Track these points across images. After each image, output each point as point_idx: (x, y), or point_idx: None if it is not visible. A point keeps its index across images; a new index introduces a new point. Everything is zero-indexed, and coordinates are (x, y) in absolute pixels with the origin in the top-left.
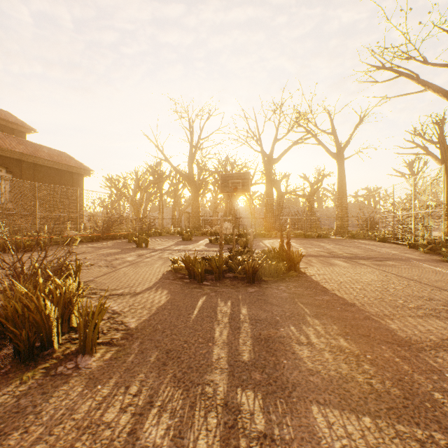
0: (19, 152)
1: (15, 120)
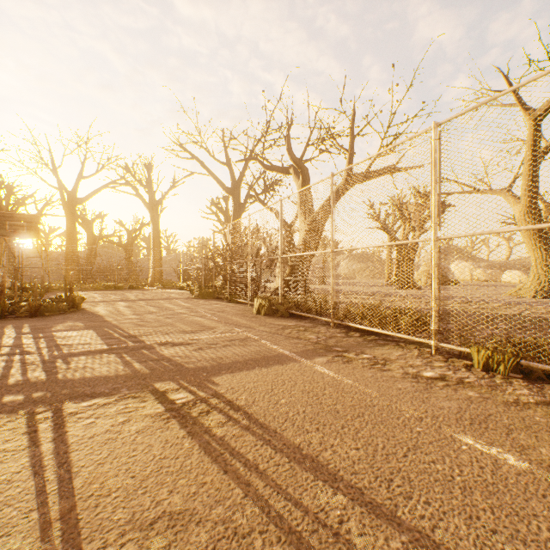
0: None
1: None
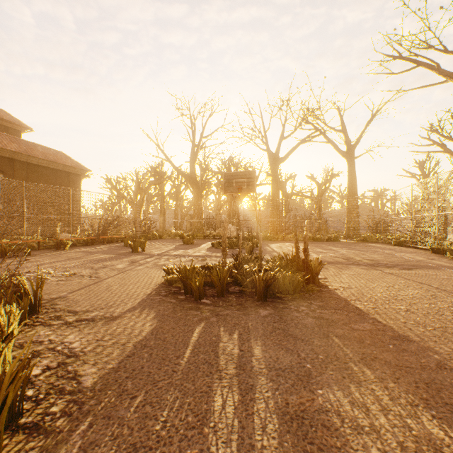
0: (11, 150)
1: (9, 118)
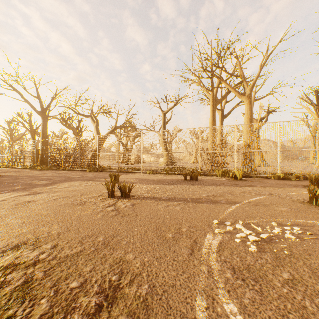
0: None
1: None
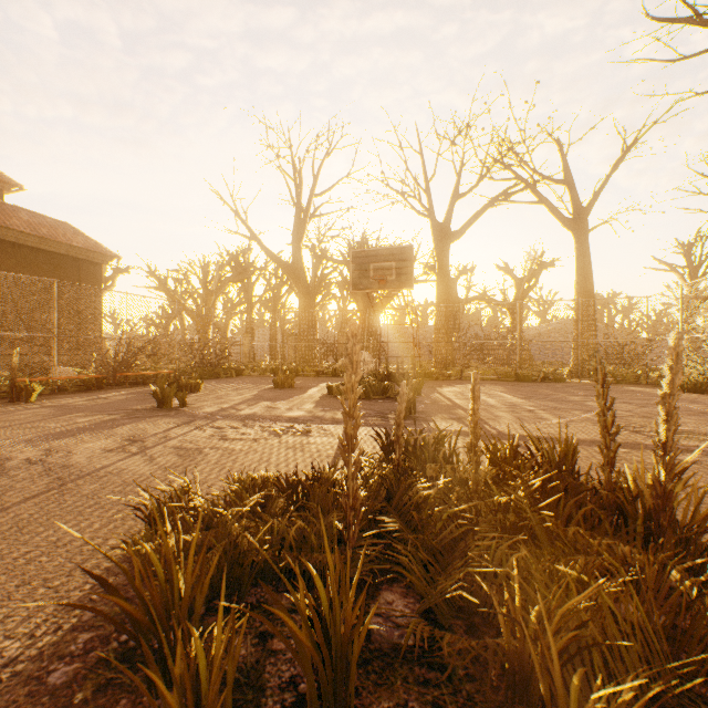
0: None
1: None
